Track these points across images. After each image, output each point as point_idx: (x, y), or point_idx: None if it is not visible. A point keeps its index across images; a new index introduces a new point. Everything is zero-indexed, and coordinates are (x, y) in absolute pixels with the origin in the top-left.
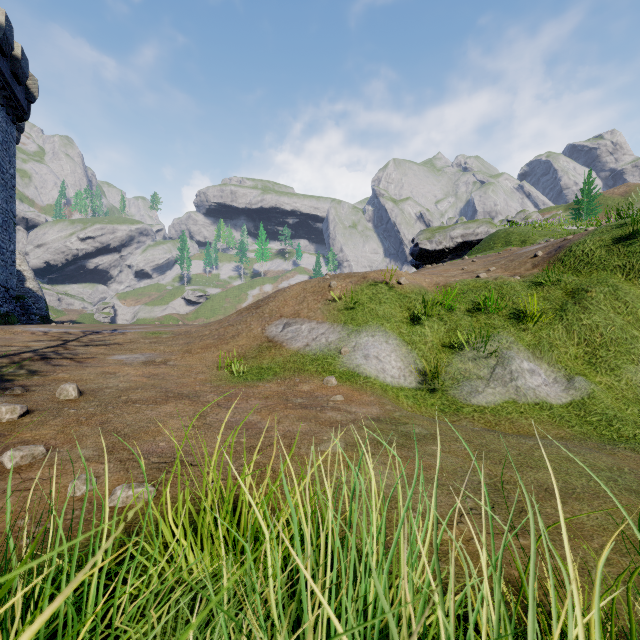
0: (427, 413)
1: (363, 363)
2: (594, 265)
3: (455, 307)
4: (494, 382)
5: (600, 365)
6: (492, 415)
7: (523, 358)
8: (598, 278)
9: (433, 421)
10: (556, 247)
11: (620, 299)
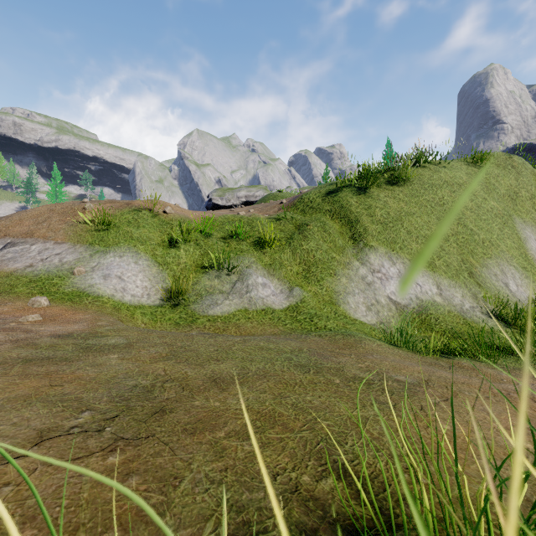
0: (161, 328)
1: (99, 283)
2: (315, 209)
3: (213, 234)
4: (233, 295)
5: (312, 278)
6: (223, 322)
7: (260, 275)
8: (316, 217)
9: (147, 331)
10: (295, 197)
11: (327, 231)
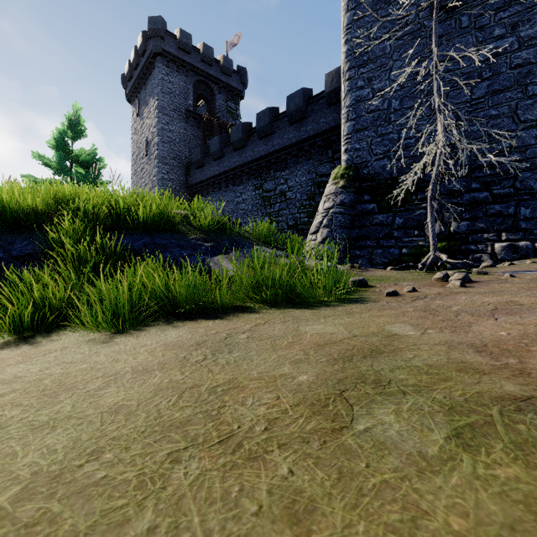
0: None
1: None
2: None
3: None
4: None
5: None
6: None
7: None
8: None
9: None
10: None
11: None
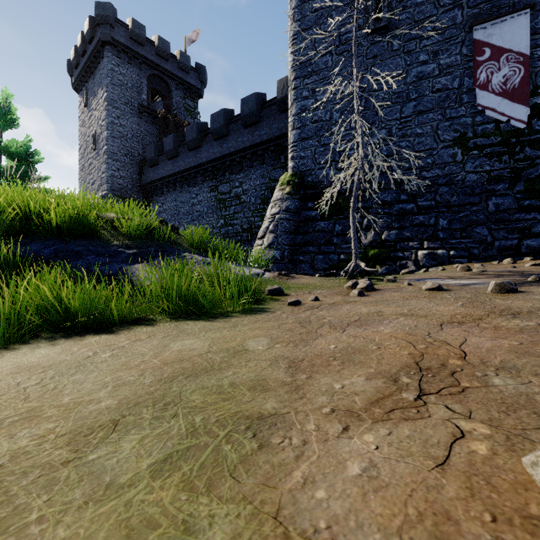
0: None
1: None
2: None
3: None
4: None
5: None
6: None
7: None
8: None
9: None
10: None
11: None
